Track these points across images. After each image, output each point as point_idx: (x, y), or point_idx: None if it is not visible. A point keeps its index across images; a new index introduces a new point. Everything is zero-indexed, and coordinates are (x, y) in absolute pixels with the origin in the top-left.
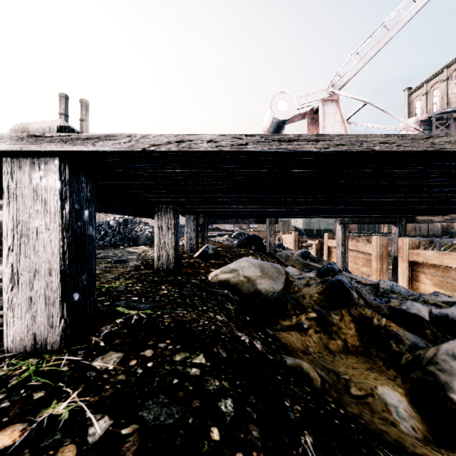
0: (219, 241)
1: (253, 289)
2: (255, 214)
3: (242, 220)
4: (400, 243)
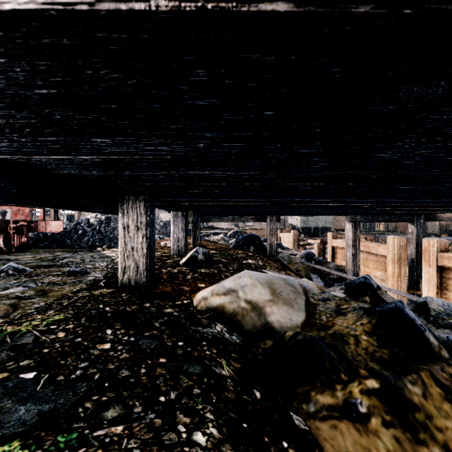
0: (214, 240)
1: (260, 323)
2: (255, 211)
3: (239, 218)
4: (426, 244)
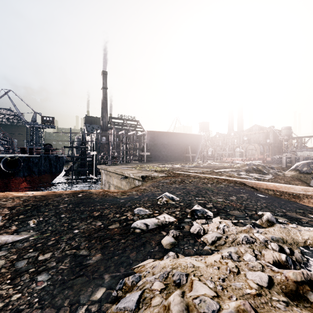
0: None
1: None
2: None
3: None
4: None
